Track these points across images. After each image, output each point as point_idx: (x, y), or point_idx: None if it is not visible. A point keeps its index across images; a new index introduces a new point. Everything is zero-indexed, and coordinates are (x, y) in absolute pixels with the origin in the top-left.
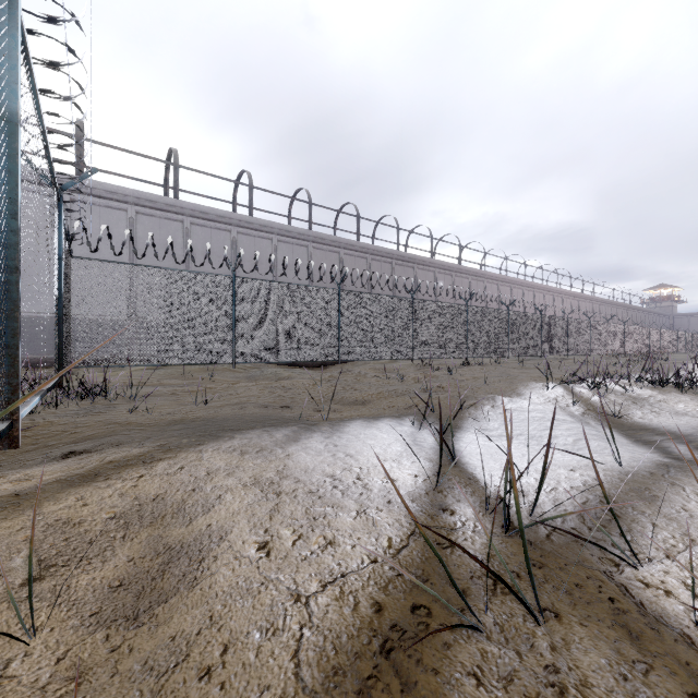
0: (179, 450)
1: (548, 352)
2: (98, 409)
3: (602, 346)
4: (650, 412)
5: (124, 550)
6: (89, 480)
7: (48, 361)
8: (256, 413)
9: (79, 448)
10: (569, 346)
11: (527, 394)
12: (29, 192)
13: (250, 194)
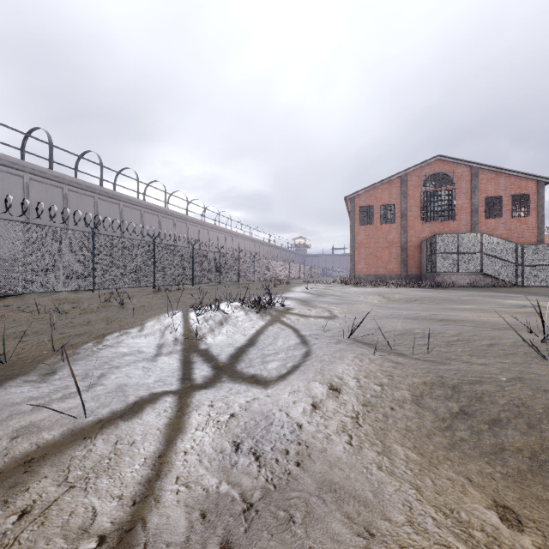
0: None
1: (225, 280)
2: None
3: (262, 274)
4: (224, 332)
5: None
6: None
7: None
8: None
9: None
10: (240, 275)
11: (149, 324)
12: None
13: None
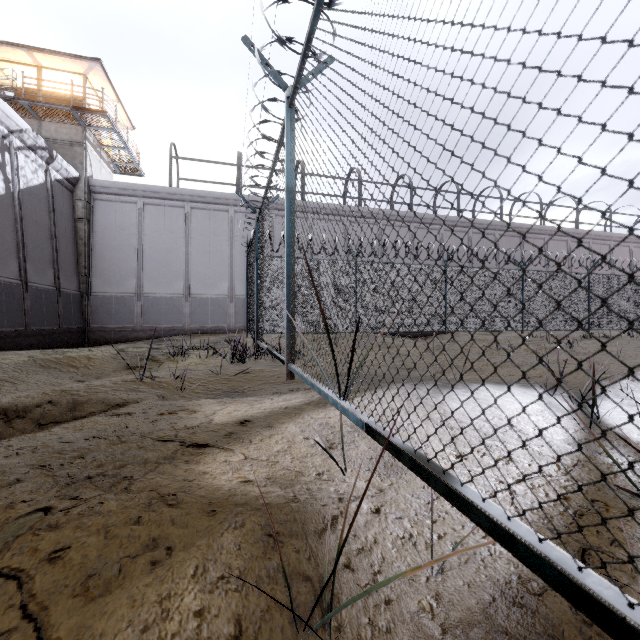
0: (361, 393)
1: None
2: (279, 363)
3: None
4: None
5: (363, 444)
6: (322, 404)
7: (222, 329)
8: (393, 373)
9: (294, 386)
10: None
11: None
12: (211, 210)
13: (359, 188)
